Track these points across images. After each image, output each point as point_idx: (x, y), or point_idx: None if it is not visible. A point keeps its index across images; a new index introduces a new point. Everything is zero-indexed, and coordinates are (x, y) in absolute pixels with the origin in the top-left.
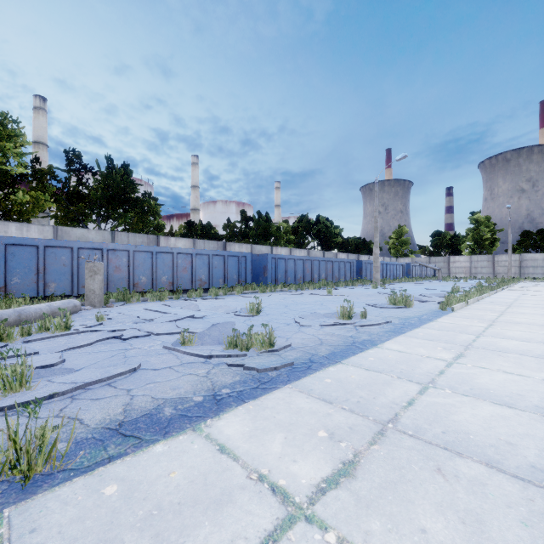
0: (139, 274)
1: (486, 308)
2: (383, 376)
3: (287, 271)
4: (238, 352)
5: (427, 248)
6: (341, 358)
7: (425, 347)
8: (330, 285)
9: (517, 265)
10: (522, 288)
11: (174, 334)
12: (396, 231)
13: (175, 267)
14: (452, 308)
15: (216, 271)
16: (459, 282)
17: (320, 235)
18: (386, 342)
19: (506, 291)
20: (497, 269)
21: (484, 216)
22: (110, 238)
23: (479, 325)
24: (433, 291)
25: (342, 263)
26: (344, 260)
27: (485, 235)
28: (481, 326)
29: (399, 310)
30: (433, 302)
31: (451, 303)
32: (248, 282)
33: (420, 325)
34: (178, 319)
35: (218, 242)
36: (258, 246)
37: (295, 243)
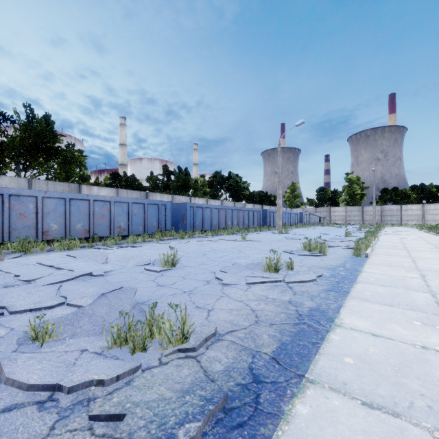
0: (50, 221)
1: (392, 253)
2: (417, 436)
3: (204, 219)
4: (127, 355)
5: (313, 201)
6: (301, 362)
7: (397, 321)
8: (242, 230)
9: (379, 214)
10: (393, 232)
11: (44, 309)
12: (290, 187)
13: (91, 214)
14: (366, 254)
15: (136, 218)
16: (341, 227)
17: (231, 189)
18: (341, 314)
19: (385, 235)
20: (365, 217)
21: (356, 176)
22: (27, 185)
23: (412, 275)
24: (329, 235)
25: (251, 212)
26: (253, 209)
27: (356, 190)
28: (416, 278)
29: (318, 257)
30: (339, 247)
31: (361, 249)
32: (168, 229)
33: (355, 279)
34: (68, 279)
35: (140, 192)
36: (178, 196)
37: (210, 195)
